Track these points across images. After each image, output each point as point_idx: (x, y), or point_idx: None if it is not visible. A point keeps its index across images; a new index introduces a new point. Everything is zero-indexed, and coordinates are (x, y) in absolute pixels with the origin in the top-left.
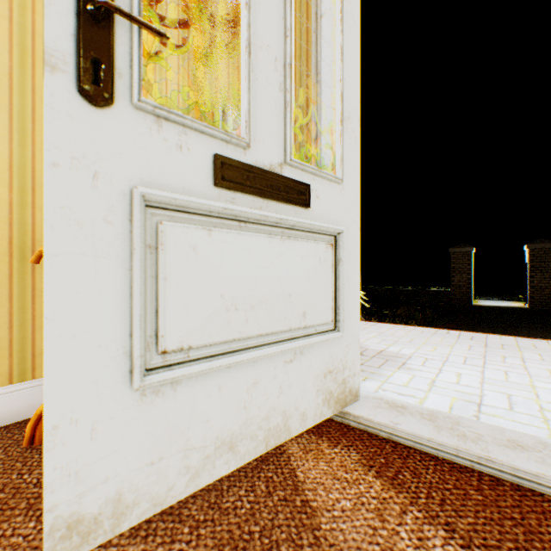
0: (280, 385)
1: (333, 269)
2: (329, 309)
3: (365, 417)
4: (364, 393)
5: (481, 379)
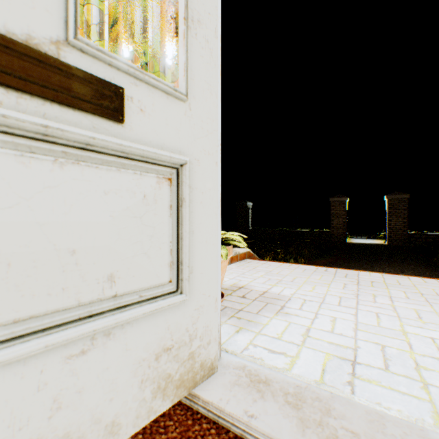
0: (55, 397)
1: (175, 211)
2: (164, 266)
3: (215, 404)
4: (226, 360)
5: (355, 324)
